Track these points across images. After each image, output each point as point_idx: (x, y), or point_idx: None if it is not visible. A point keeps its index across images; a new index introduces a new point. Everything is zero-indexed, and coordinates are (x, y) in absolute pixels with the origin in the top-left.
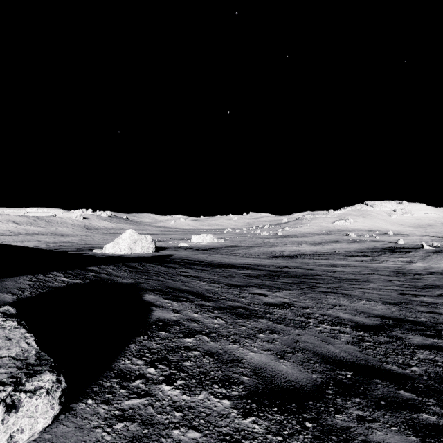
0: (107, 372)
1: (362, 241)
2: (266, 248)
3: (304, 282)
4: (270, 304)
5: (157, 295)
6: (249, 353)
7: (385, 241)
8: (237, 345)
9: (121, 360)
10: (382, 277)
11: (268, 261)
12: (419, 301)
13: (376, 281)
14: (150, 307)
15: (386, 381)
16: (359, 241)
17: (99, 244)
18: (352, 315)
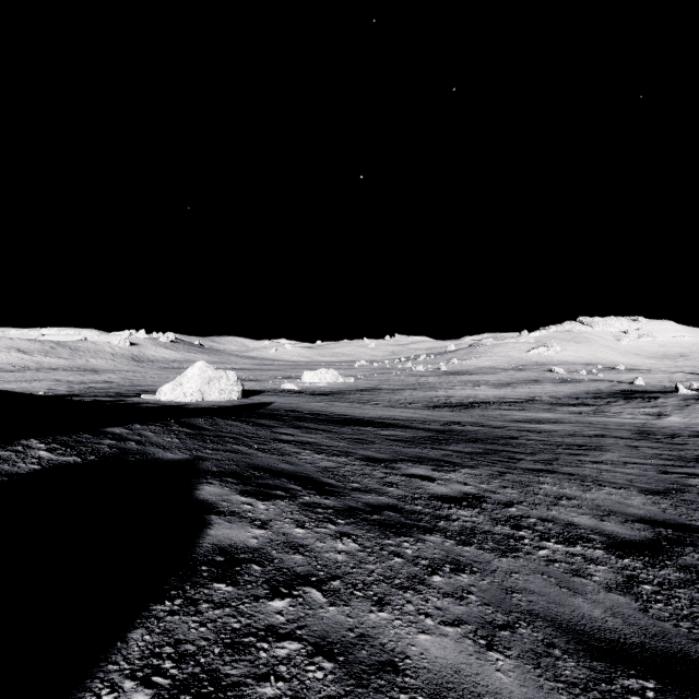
0: None
1: (576, 380)
2: (422, 392)
3: (494, 451)
4: (443, 497)
5: (226, 486)
6: (416, 636)
7: (613, 381)
8: (388, 611)
9: (90, 693)
10: (620, 441)
11: (427, 414)
12: None
13: (614, 448)
14: (206, 516)
15: None
16: (572, 381)
17: (153, 386)
18: (597, 520)
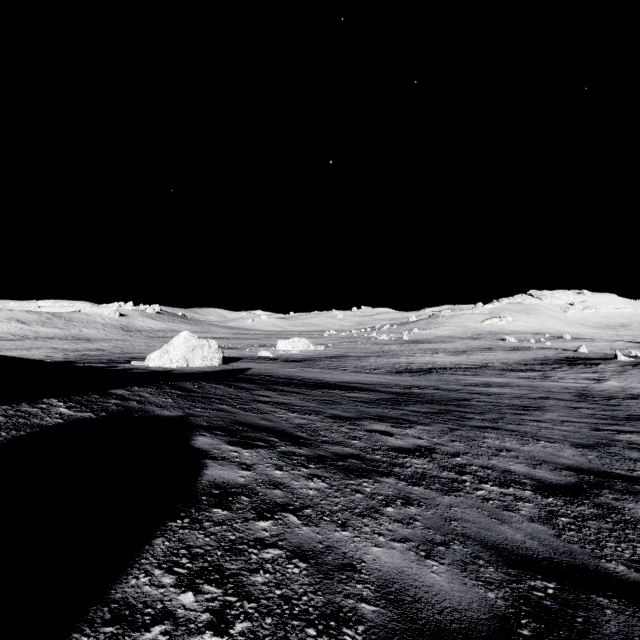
0: (97, 609)
1: (526, 348)
2: (385, 359)
3: (447, 411)
4: (399, 449)
5: (216, 438)
6: (371, 548)
7: (559, 349)
8: (349, 531)
9: (131, 576)
10: (561, 402)
11: (389, 379)
12: (625, 441)
13: (554, 409)
14: (202, 460)
15: (617, 601)
16: (522, 349)
17: (141, 353)
18: (530, 468)
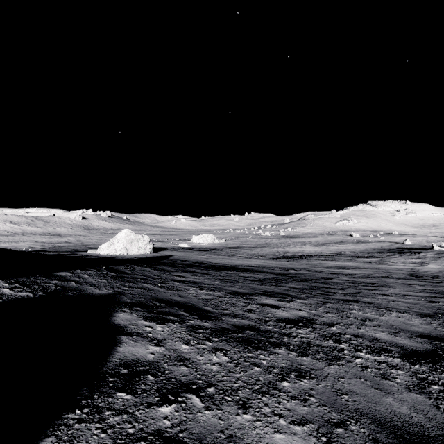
0: None
1: (367, 241)
2: (268, 249)
3: (317, 287)
4: (286, 320)
5: (135, 314)
6: (273, 436)
7: (390, 242)
8: (251, 413)
9: None
10: (399, 280)
11: (272, 263)
12: None
13: (395, 285)
14: (117, 336)
15: None
16: (364, 242)
17: (96, 245)
18: (392, 336)
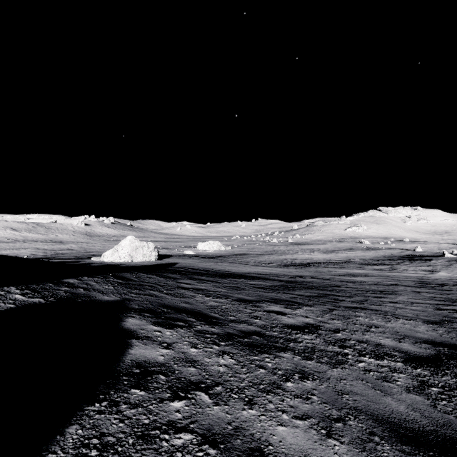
0: None
1: (377, 248)
2: (276, 256)
3: (324, 295)
4: (292, 326)
5: (144, 319)
6: (276, 428)
7: (401, 249)
8: (256, 409)
9: None
10: (408, 288)
11: (279, 270)
12: None
13: (404, 293)
14: (128, 340)
15: None
16: (374, 249)
17: (100, 252)
18: (396, 342)
